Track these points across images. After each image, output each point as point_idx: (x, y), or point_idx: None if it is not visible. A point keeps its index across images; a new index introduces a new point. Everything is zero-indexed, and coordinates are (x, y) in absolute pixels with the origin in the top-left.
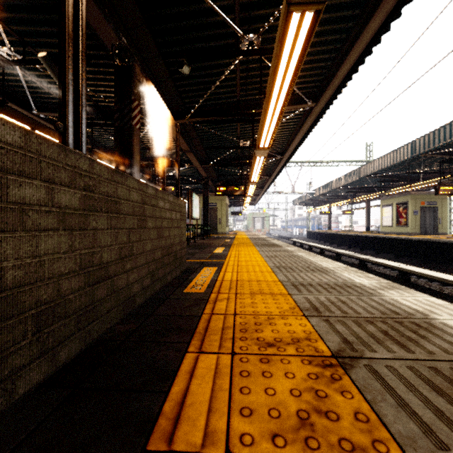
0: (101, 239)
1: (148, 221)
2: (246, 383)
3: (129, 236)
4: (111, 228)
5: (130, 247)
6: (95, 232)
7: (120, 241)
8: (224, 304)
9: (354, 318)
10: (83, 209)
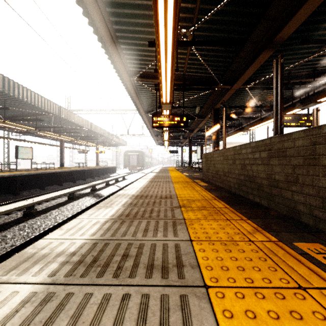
0: (275, 169)
1: (323, 159)
2: (207, 204)
3: (294, 170)
4: (280, 165)
5: (295, 177)
6: (272, 166)
7: (286, 172)
8: (246, 227)
9: (155, 218)
10: (268, 157)
